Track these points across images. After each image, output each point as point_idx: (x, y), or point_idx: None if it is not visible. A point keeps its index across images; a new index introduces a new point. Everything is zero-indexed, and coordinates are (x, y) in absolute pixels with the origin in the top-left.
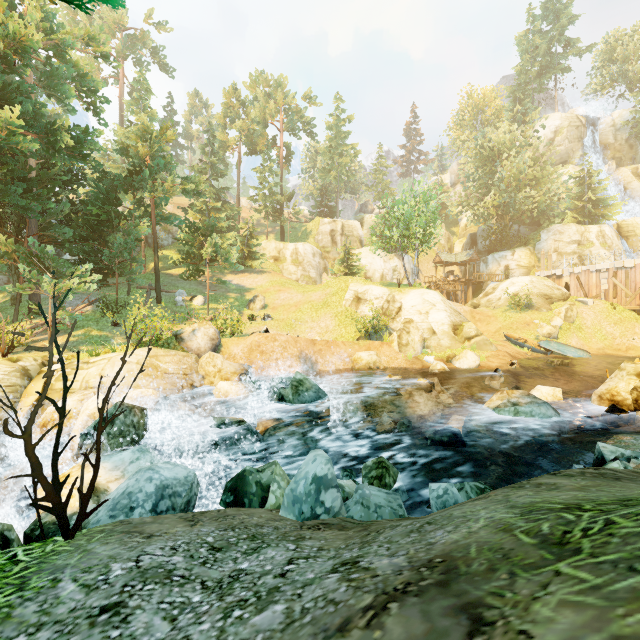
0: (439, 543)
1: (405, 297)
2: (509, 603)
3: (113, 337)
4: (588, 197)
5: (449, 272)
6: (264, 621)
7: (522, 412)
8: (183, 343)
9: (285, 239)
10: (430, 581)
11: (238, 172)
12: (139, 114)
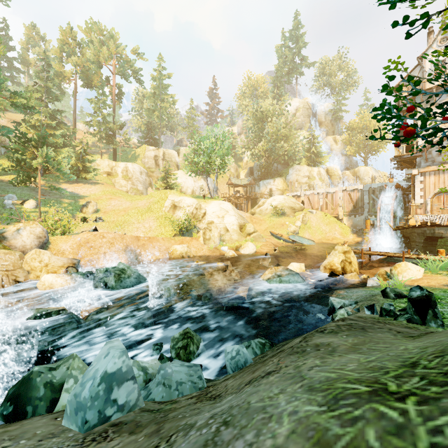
0: None
1: (208, 206)
2: None
3: None
4: (313, 151)
5: (237, 191)
6: None
7: (284, 281)
8: (6, 241)
9: (117, 159)
10: None
11: (74, 100)
12: None
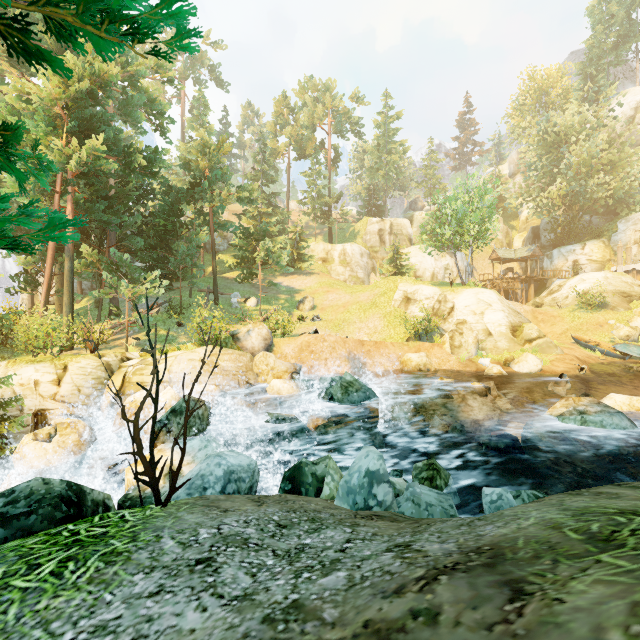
0: (488, 535)
1: (458, 297)
2: (549, 581)
3: (178, 336)
4: None
5: (507, 269)
6: (329, 582)
7: (590, 421)
8: (239, 342)
9: (333, 240)
10: (477, 562)
11: (288, 177)
12: (199, 130)
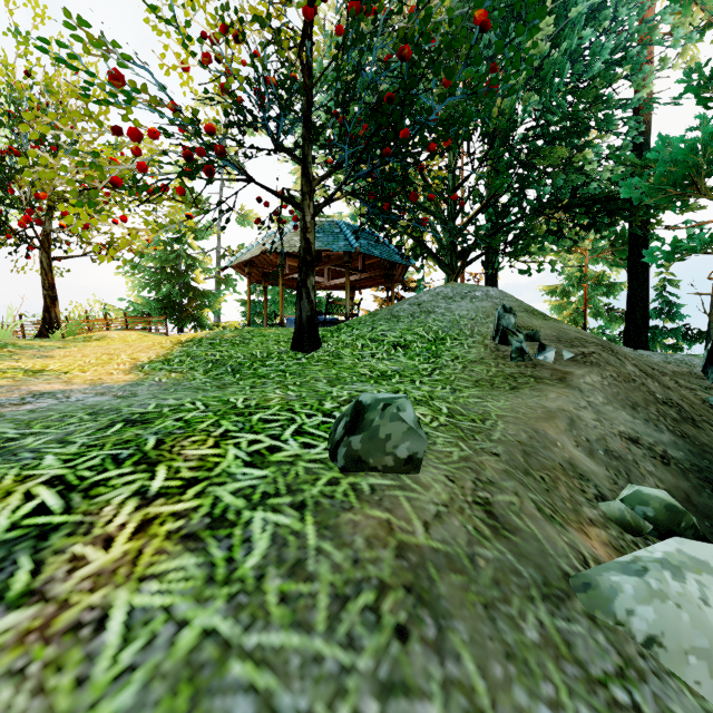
0: None
1: None
2: None
3: None
4: None
5: None
6: None
7: None
8: None
9: None
10: None
11: None
12: None
